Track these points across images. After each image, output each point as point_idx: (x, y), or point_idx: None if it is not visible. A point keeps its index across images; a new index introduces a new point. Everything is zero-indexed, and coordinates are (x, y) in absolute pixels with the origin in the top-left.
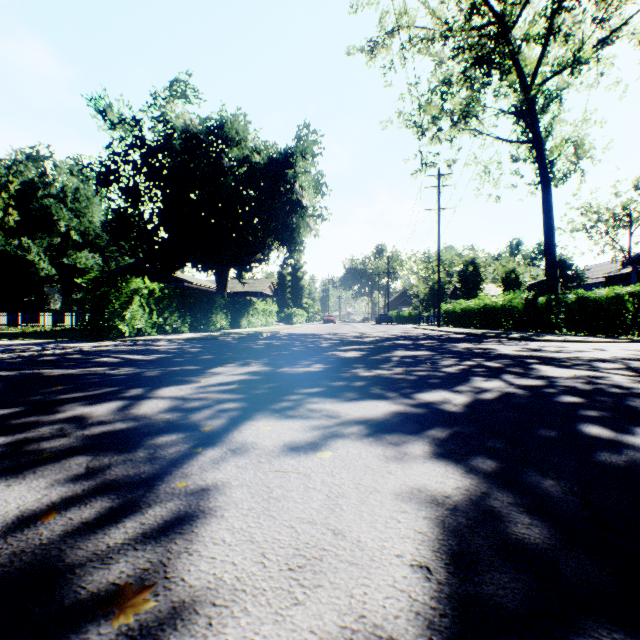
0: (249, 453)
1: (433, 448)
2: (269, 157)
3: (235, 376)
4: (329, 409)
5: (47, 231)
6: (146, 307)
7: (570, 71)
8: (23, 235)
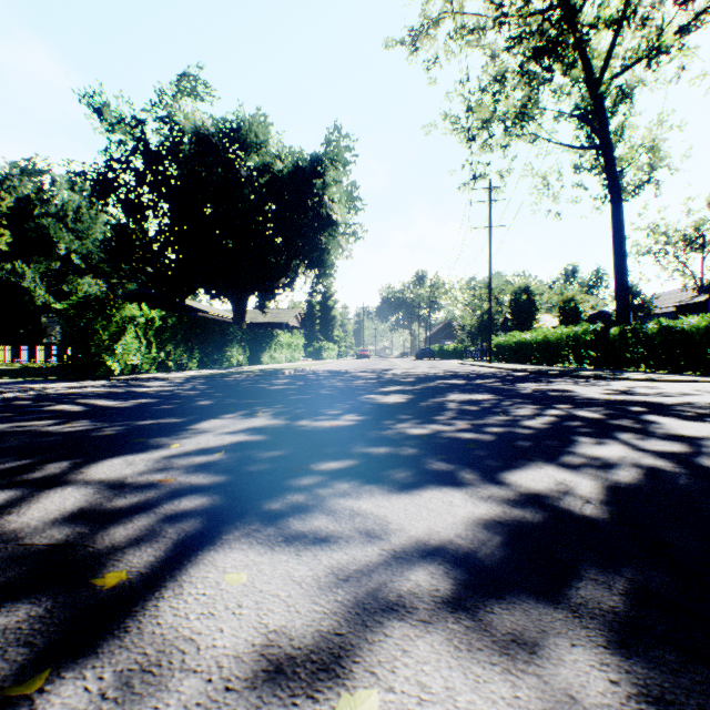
0: (161, 699)
1: (626, 663)
2: (294, 164)
3: (227, 436)
4: (367, 512)
5: (44, 254)
6: (143, 339)
7: (648, 62)
8: (17, 259)
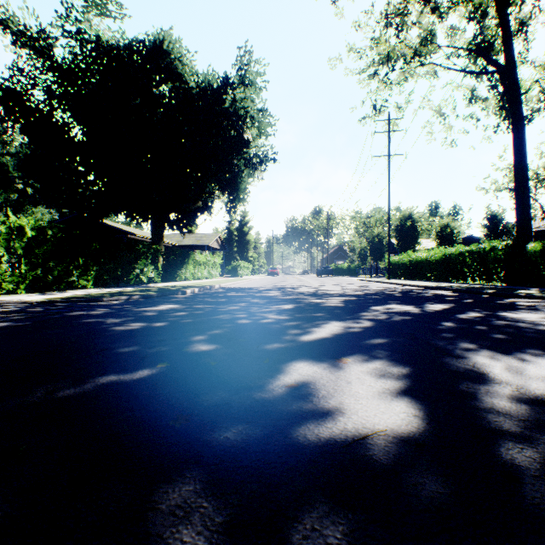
0: None
1: None
2: (205, 83)
3: None
4: None
5: (4, 187)
6: (3, 252)
7: None
8: None
